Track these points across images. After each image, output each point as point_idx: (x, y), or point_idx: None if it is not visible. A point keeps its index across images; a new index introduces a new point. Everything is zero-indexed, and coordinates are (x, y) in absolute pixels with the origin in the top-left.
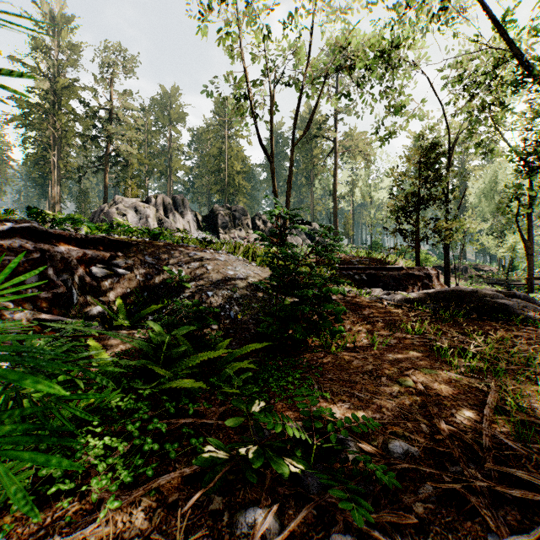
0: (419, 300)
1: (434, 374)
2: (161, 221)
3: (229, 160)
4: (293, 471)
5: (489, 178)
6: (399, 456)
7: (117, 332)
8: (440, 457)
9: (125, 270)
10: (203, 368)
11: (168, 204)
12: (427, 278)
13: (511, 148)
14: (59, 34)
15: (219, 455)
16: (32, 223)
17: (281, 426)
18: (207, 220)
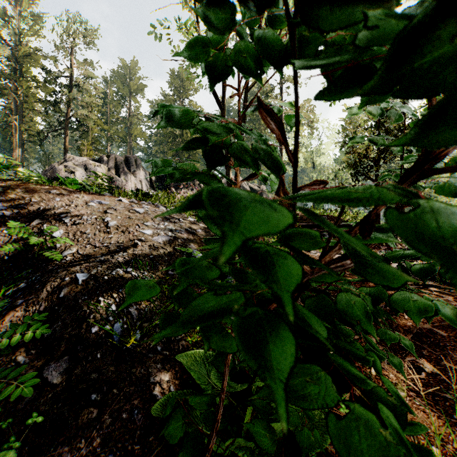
0: None
1: None
2: (112, 179)
3: None
4: None
5: None
6: None
7: None
8: None
9: None
10: None
11: (120, 163)
12: None
13: None
14: (21, 4)
15: None
16: None
17: None
18: (161, 180)
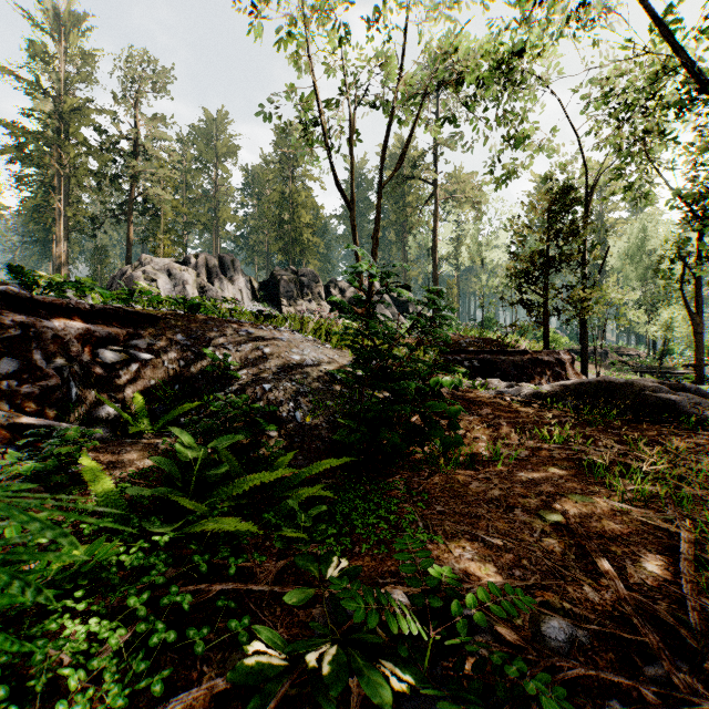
0: (554, 395)
1: (590, 502)
2: (204, 289)
3: (295, 209)
4: (396, 688)
5: (636, 234)
6: (560, 647)
7: (133, 441)
8: (623, 646)
9: (148, 354)
10: (255, 495)
11: (213, 266)
12: (559, 364)
13: (674, 190)
14: (66, 38)
15: (273, 659)
16: (12, 286)
17: (377, 614)
18: (266, 288)
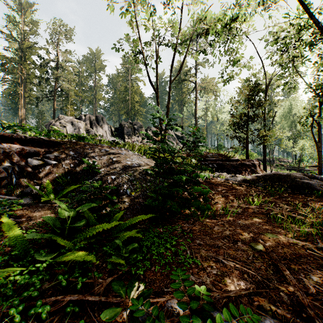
0: (252, 181)
1: (276, 238)
2: (88, 131)
3: (132, 94)
4: None
5: (287, 106)
6: None
7: (43, 205)
8: None
9: (54, 161)
10: (102, 235)
11: (93, 120)
12: (253, 166)
13: (308, 83)
14: (25, 14)
15: None
16: None
17: None
18: (118, 130)
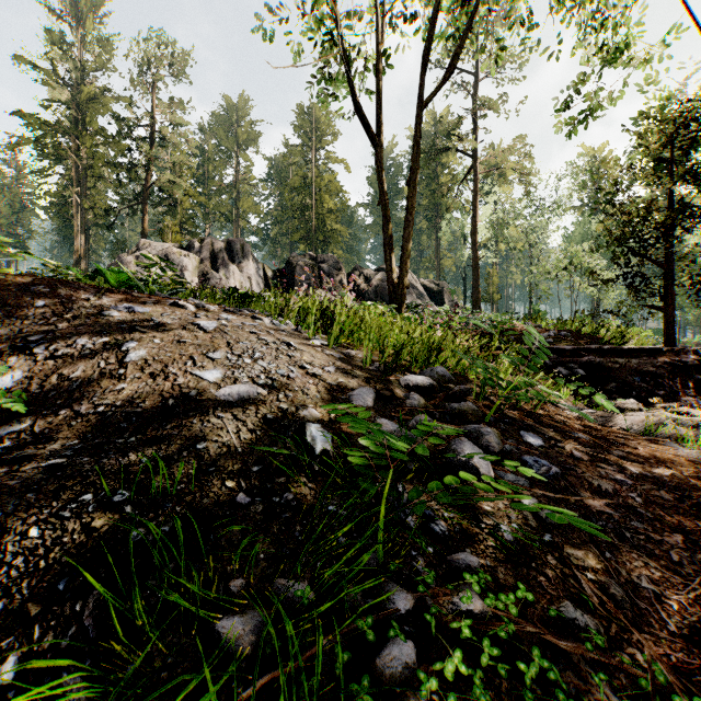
0: None
1: None
2: (206, 276)
3: (318, 194)
4: None
5: None
6: None
7: None
8: None
9: None
10: None
11: (219, 251)
12: (695, 370)
13: None
14: (84, 25)
15: None
16: None
17: None
18: (281, 277)
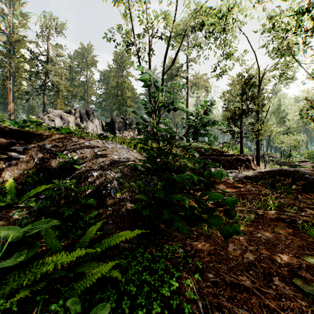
0: (255, 177)
1: None
2: (78, 125)
3: (123, 90)
4: None
5: (276, 103)
6: None
7: None
8: None
9: (24, 154)
10: None
11: (83, 114)
12: (247, 161)
13: (311, 72)
14: (14, 6)
15: None
16: None
17: None
18: (109, 125)
